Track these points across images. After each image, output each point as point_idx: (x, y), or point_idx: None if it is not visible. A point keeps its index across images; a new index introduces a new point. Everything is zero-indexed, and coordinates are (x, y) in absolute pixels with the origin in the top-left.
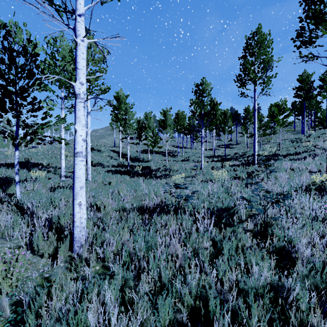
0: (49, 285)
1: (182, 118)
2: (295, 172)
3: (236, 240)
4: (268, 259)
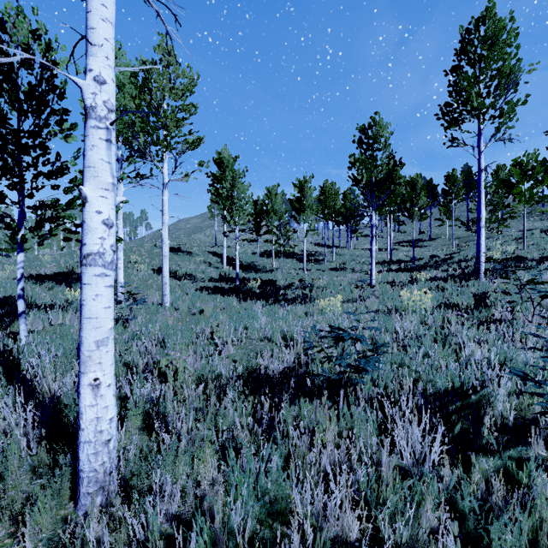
0: None
1: (331, 194)
2: None
3: (531, 518)
4: None
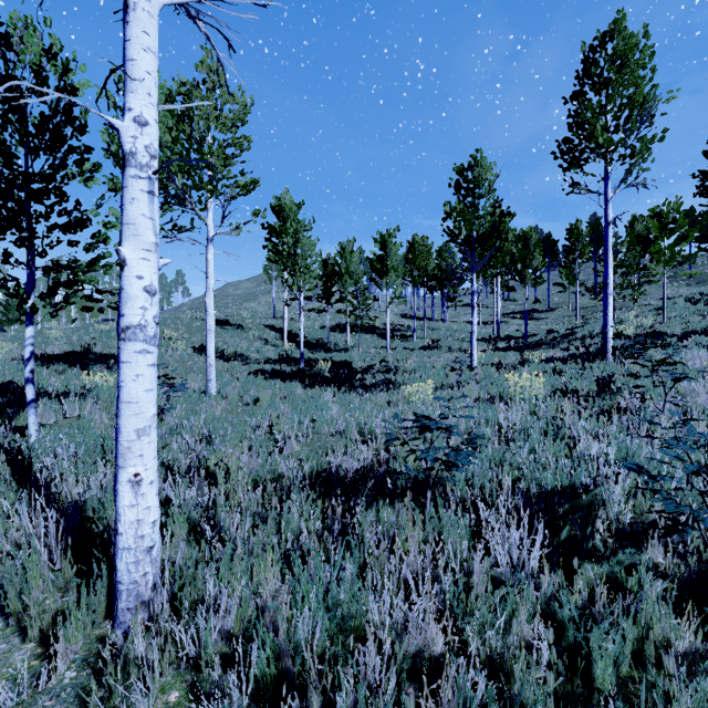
0: None
1: (422, 252)
2: None
3: (636, 625)
4: None
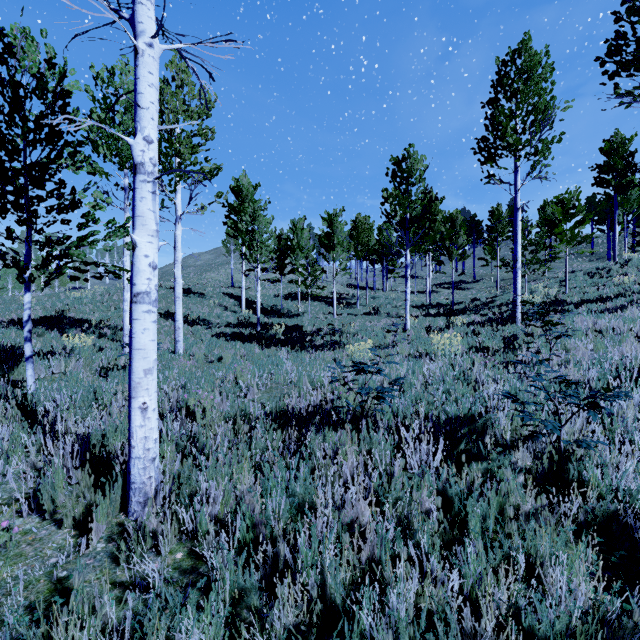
0: (65, 601)
1: (365, 229)
2: (607, 339)
3: (499, 496)
4: (584, 549)
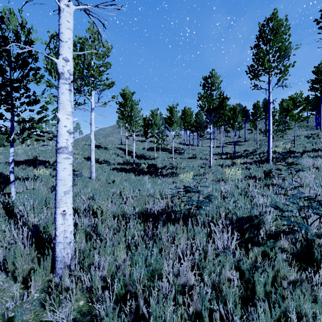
0: None
1: (188, 114)
2: None
3: (273, 270)
4: None
